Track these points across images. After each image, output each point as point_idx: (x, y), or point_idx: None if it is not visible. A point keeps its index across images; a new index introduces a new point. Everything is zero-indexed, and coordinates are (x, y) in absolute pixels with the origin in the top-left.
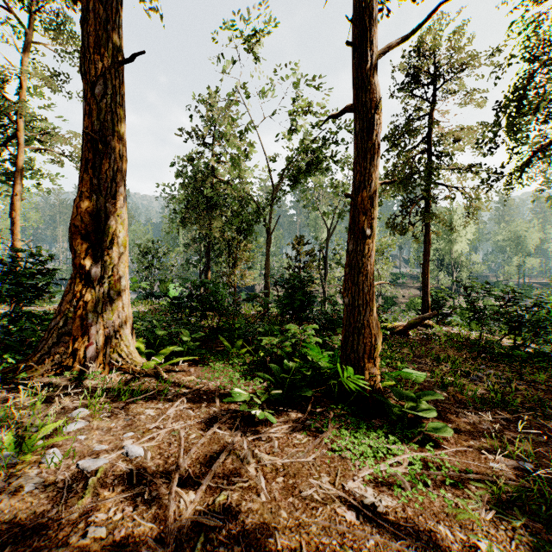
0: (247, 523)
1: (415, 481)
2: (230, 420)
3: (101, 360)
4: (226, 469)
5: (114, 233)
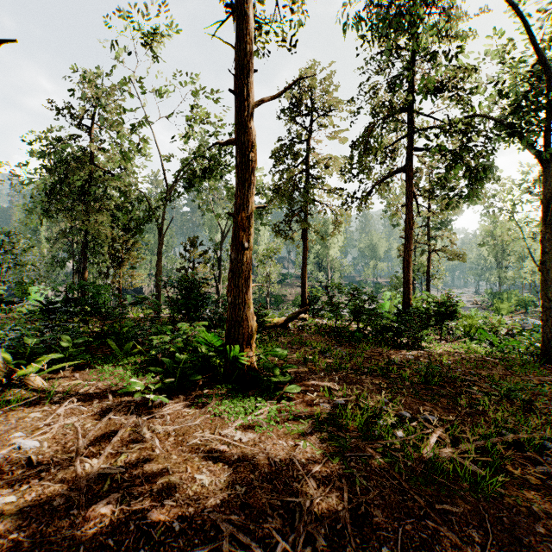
0: (146, 467)
1: (270, 421)
2: (125, 409)
3: None
4: (124, 441)
5: None
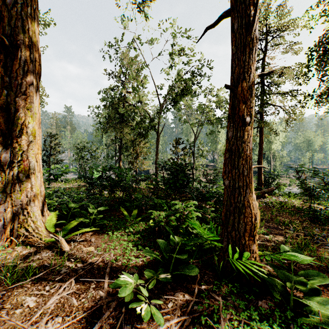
0: None
1: None
2: (115, 310)
3: (8, 235)
4: None
5: (23, 123)
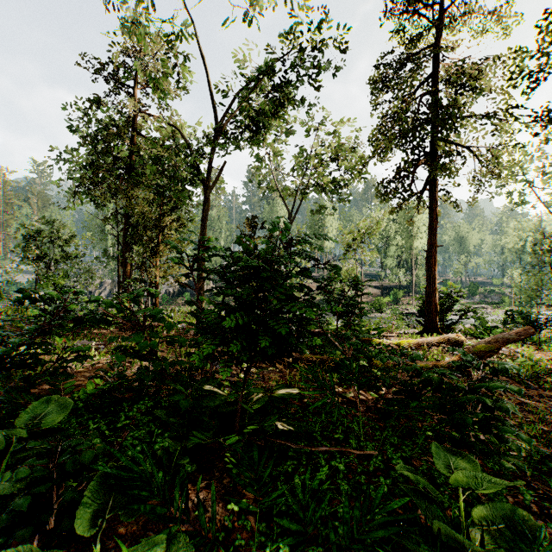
0: None
1: None
2: None
3: None
4: None
5: None
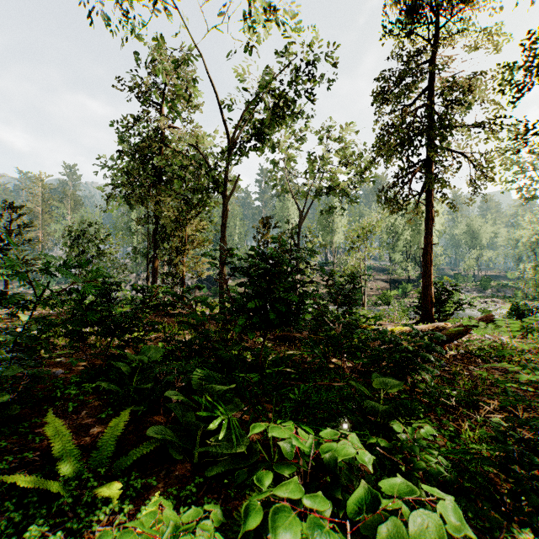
0: None
1: None
2: None
3: None
4: None
5: None
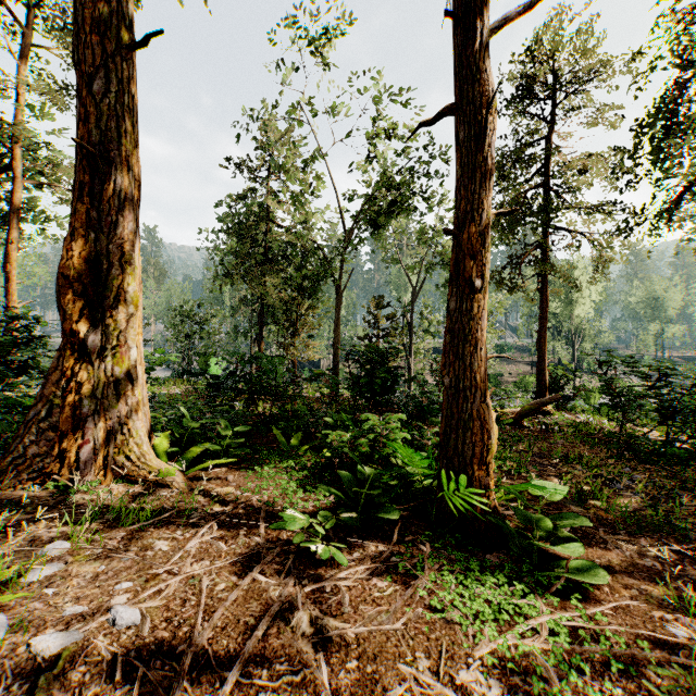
0: None
1: (563, 666)
2: (279, 557)
3: (101, 465)
4: (268, 647)
5: (120, 286)
